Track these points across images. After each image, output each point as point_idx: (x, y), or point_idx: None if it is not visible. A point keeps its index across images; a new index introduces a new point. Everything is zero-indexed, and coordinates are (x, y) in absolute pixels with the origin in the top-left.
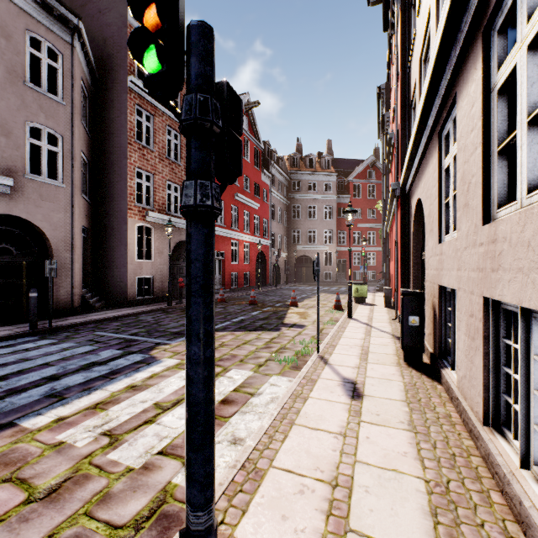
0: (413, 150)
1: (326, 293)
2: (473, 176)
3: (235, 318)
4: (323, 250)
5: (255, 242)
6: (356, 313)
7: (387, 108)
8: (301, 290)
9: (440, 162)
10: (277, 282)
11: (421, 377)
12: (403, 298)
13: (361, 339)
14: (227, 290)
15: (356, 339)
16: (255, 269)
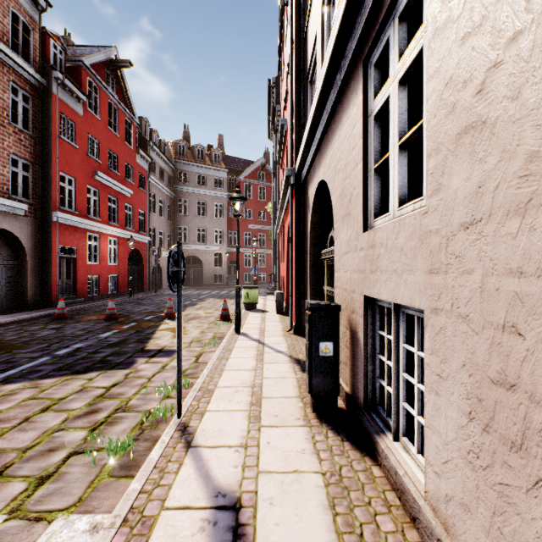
0: (317, 109)
1: (215, 298)
2: (519, 33)
3: (66, 347)
4: (213, 251)
5: (128, 237)
6: (245, 324)
7: (278, 104)
8: (186, 295)
9: (365, 107)
10: (159, 286)
11: (345, 450)
12: (311, 316)
13: (252, 369)
14: (80, 299)
15: (244, 371)
16: (128, 271)
